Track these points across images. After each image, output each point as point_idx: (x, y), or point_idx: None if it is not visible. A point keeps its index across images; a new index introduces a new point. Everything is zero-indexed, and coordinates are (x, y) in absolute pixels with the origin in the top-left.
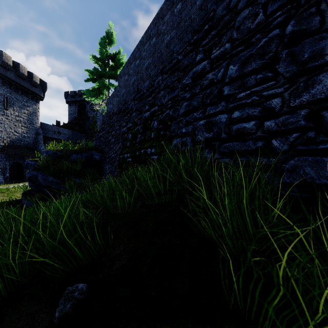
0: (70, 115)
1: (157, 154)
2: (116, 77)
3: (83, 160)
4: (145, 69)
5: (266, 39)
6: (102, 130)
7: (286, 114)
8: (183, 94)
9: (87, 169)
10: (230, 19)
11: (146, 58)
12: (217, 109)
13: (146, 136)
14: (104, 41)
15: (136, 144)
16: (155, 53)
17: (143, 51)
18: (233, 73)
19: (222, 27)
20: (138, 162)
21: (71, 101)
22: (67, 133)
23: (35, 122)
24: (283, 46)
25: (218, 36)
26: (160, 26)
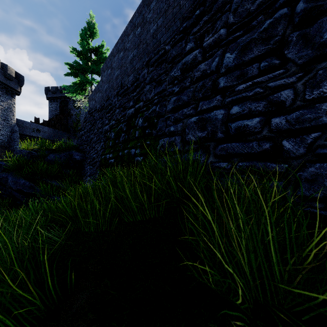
0: (51, 112)
1: (142, 155)
2: (99, 72)
3: (62, 161)
4: (129, 62)
5: (271, 21)
6: (84, 128)
7: (300, 109)
8: (171, 88)
9: (66, 171)
10: (226, 2)
11: (131, 49)
12: (211, 104)
13: (130, 135)
14: (86, 33)
15: (119, 143)
16: (140, 44)
17: (127, 42)
18: (230, 62)
19: (216, 11)
20: (121, 164)
21: (52, 97)
22: (48, 131)
23: (10, 119)
24: (292, 28)
25: (211, 22)
26: (146, 14)
